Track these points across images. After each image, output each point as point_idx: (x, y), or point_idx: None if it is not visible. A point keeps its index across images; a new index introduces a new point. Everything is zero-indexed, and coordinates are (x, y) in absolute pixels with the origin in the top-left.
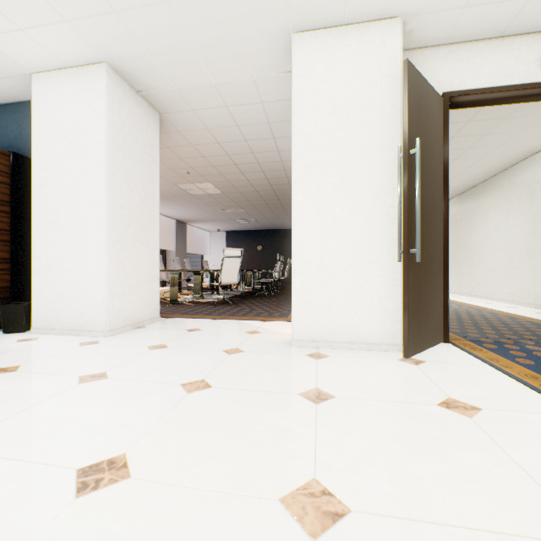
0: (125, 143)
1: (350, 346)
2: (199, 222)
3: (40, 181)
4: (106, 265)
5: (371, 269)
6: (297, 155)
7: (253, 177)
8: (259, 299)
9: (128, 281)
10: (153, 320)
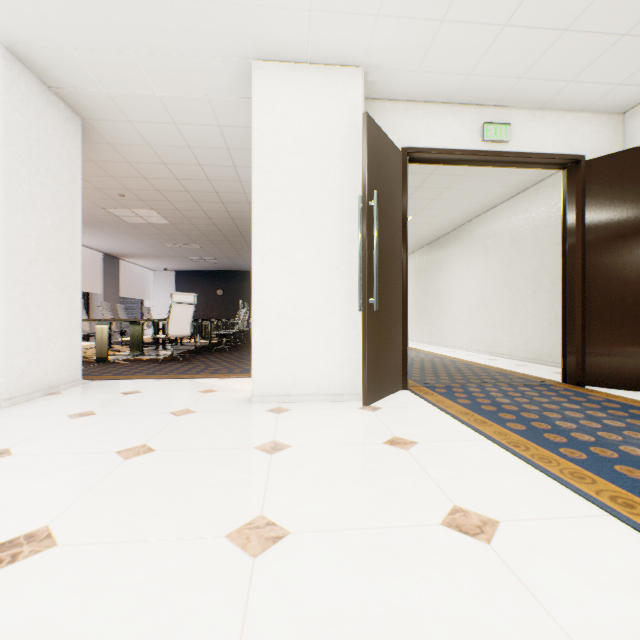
0: (31, 152)
1: (314, 398)
2: (139, 258)
3: None
4: (2, 312)
5: (334, 318)
6: (258, 193)
7: (210, 208)
8: (218, 354)
9: (35, 333)
10: (73, 384)
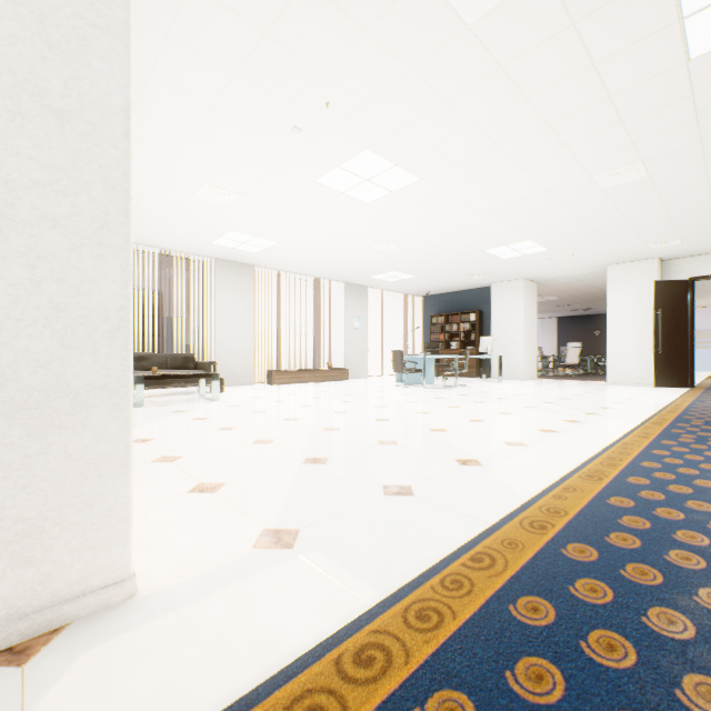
0: (527, 305)
1: (633, 385)
2: None
3: (494, 323)
4: (523, 354)
5: (643, 355)
6: (608, 312)
7: (588, 291)
8: (594, 376)
9: (528, 360)
10: (535, 378)
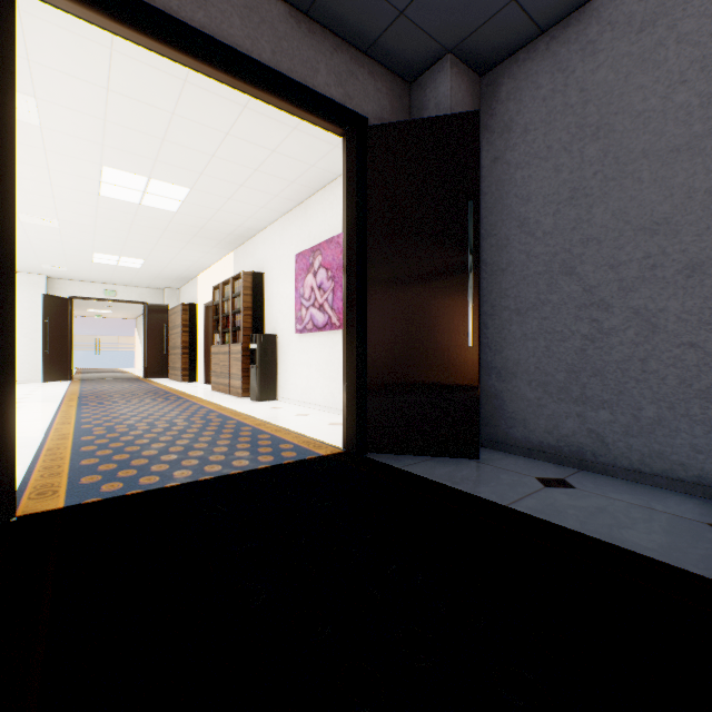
0: None
1: (25, 382)
2: None
3: None
4: None
5: (34, 356)
6: None
7: None
8: None
9: None
10: None
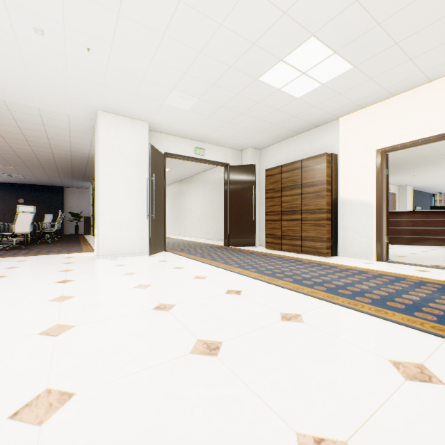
0: None
1: (128, 255)
2: None
3: None
4: None
5: (137, 222)
6: (102, 168)
7: (39, 150)
8: (46, 245)
9: None
10: None
